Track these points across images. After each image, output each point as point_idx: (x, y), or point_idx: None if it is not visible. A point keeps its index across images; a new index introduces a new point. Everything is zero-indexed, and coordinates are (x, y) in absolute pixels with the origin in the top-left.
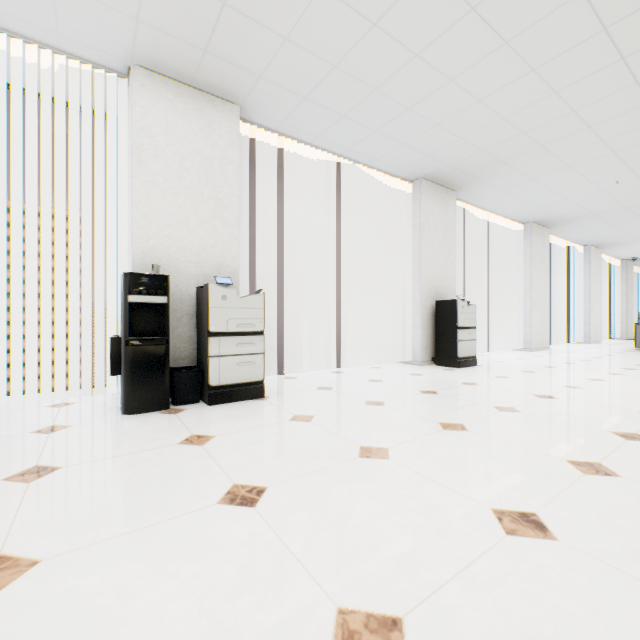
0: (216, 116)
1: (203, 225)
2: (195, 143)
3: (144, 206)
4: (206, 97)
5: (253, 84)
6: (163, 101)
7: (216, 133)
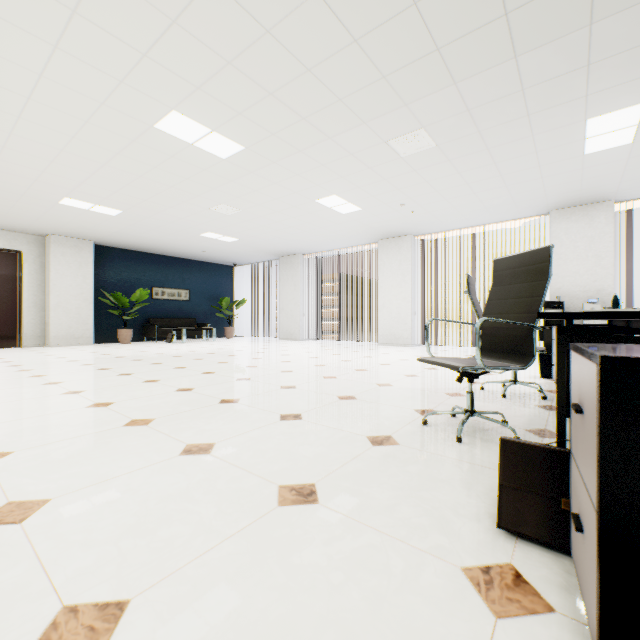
0: (595, 213)
1: (587, 272)
2: (582, 232)
3: (554, 270)
4: (589, 206)
5: (614, 194)
6: (564, 220)
7: (595, 222)
